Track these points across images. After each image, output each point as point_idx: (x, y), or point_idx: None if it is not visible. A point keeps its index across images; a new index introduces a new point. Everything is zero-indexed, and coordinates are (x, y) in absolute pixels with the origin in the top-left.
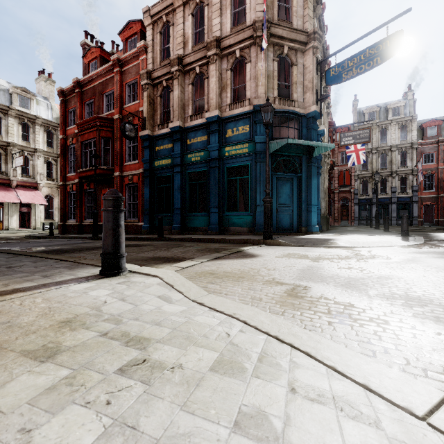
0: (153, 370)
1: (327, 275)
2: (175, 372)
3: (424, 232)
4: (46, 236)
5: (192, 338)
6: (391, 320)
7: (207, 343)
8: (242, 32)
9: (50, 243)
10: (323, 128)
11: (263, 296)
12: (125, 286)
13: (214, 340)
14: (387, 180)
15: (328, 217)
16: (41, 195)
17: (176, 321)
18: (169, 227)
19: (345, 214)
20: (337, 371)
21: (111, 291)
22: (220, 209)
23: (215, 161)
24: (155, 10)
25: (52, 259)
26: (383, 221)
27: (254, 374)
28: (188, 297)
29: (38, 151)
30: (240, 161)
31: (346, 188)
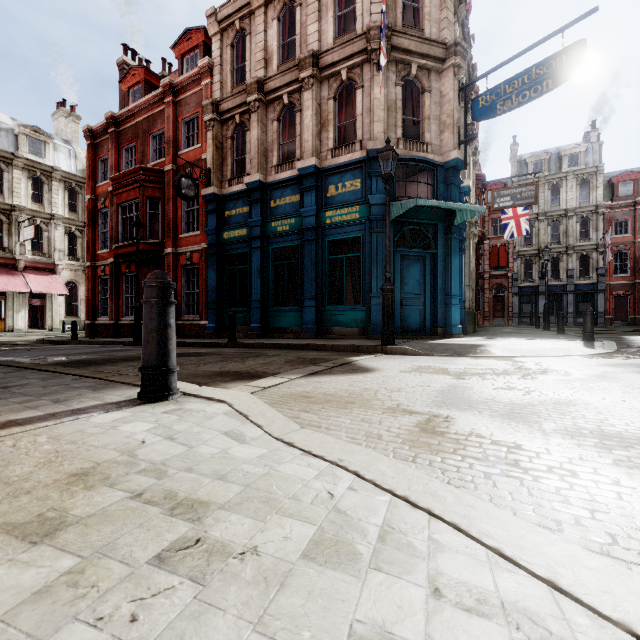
0: (211, 557)
1: (478, 400)
2: (247, 562)
3: (616, 335)
4: (66, 340)
5: (275, 502)
6: (581, 471)
7: (297, 510)
8: (350, 43)
9: (71, 350)
10: (468, 184)
11: (384, 432)
12: (176, 417)
13: (309, 505)
14: (560, 259)
15: (475, 313)
16: (61, 281)
17: (251, 473)
18: (245, 328)
19: (499, 309)
20: (504, 556)
21: (153, 424)
22: (319, 302)
23: (311, 232)
24: (224, 12)
25: (70, 375)
26: (554, 319)
27: (373, 563)
28: (270, 434)
29: (56, 218)
30: (347, 231)
31: (501, 271)
